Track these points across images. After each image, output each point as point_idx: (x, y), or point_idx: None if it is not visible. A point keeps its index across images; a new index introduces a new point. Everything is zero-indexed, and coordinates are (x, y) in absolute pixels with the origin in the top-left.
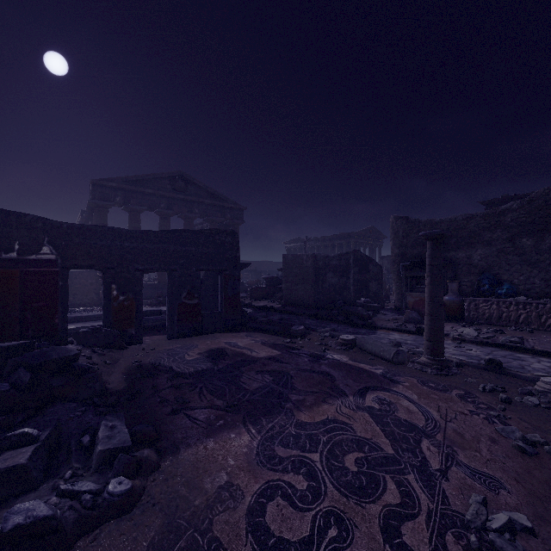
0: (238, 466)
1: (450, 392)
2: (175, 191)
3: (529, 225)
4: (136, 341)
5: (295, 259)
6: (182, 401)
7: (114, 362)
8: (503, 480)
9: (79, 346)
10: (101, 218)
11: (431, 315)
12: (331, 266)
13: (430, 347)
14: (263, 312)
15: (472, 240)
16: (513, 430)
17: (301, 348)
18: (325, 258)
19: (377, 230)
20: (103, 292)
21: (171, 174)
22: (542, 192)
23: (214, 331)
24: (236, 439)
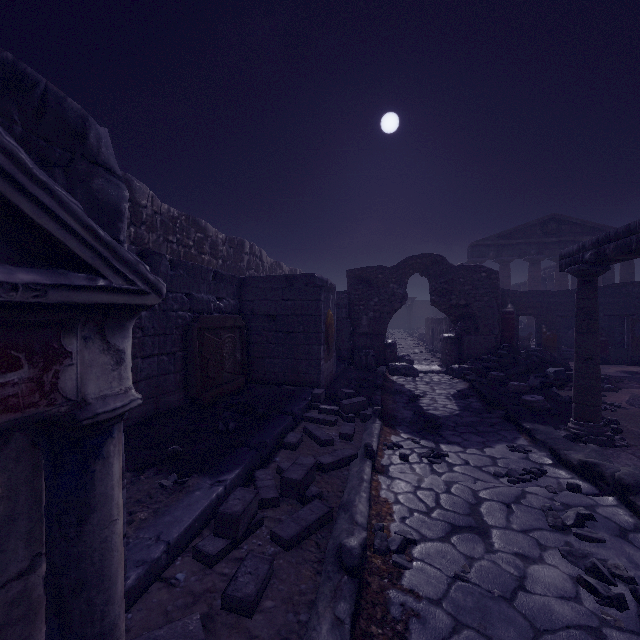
0: None
1: None
2: (546, 235)
3: None
4: (557, 361)
5: None
6: (618, 381)
7: None
8: None
9: None
10: None
11: None
12: None
13: None
14: None
15: None
16: None
17: None
18: None
19: None
20: (537, 329)
21: (542, 219)
22: None
23: (620, 363)
24: None
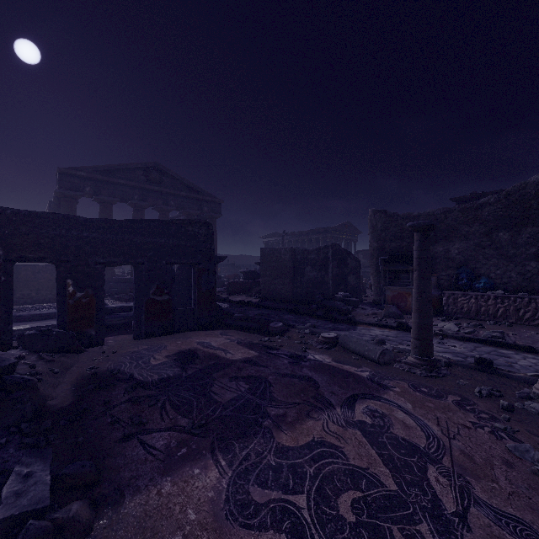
0: (199, 522)
1: (446, 398)
2: (149, 182)
3: (506, 219)
4: (96, 342)
5: (273, 253)
6: (137, 422)
7: (64, 369)
8: (536, 526)
9: (24, 351)
10: (69, 209)
11: (420, 312)
12: (309, 260)
13: (419, 346)
14: (240, 307)
15: (450, 234)
16: (527, 448)
17: (280, 347)
18: (303, 252)
19: (352, 225)
20: (57, 288)
21: (145, 164)
22: (519, 186)
23: (187, 329)
24: (200, 477)
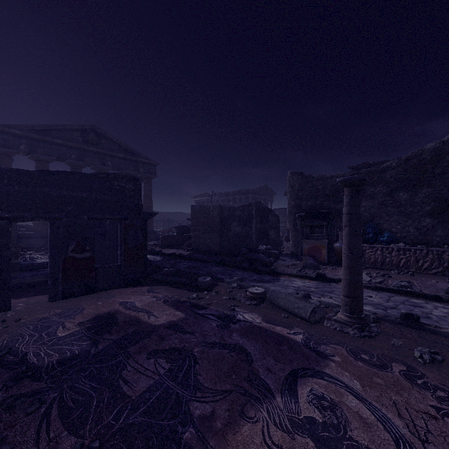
0: None
1: (391, 368)
2: (86, 143)
3: (406, 181)
4: None
5: (203, 210)
6: None
7: None
8: None
9: None
10: (2, 165)
11: (350, 269)
12: (235, 216)
13: (350, 304)
14: (171, 260)
15: None
16: None
17: (208, 305)
18: (229, 209)
19: (269, 188)
20: None
21: (83, 126)
22: (417, 152)
23: (112, 286)
24: None
